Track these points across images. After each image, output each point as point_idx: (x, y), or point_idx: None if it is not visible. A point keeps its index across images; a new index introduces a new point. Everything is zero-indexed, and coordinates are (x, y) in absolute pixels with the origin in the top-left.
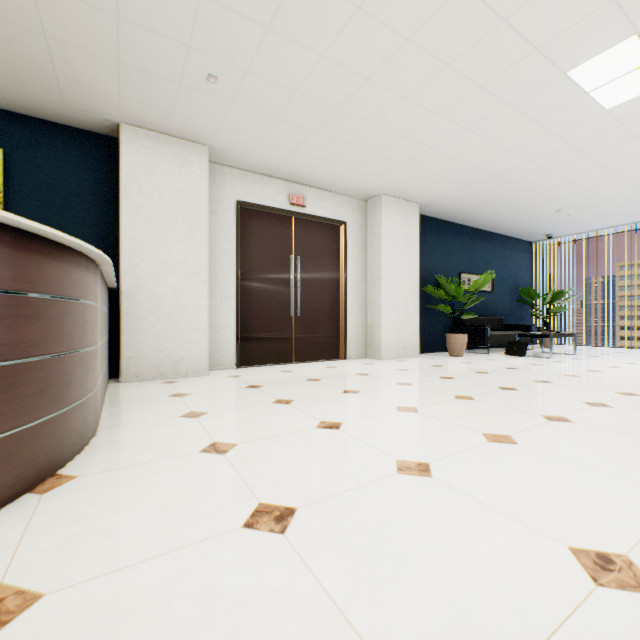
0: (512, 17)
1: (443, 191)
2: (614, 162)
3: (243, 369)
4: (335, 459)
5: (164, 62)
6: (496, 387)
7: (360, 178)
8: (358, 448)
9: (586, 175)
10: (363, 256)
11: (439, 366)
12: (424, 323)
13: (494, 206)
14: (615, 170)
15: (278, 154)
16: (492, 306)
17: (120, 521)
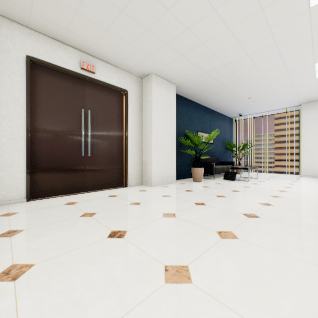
0: None
1: (191, 75)
2: (291, 63)
3: (31, 202)
4: None
5: None
6: (242, 214)
7: (136, 55)
8: None
9: (273, 72)
10: (140, 115)
11: (190, 191)
12: (178, 161)
13: (218, 91)
14: (289, 70)
15: (61, 14)
16: (213, 151)
17: None
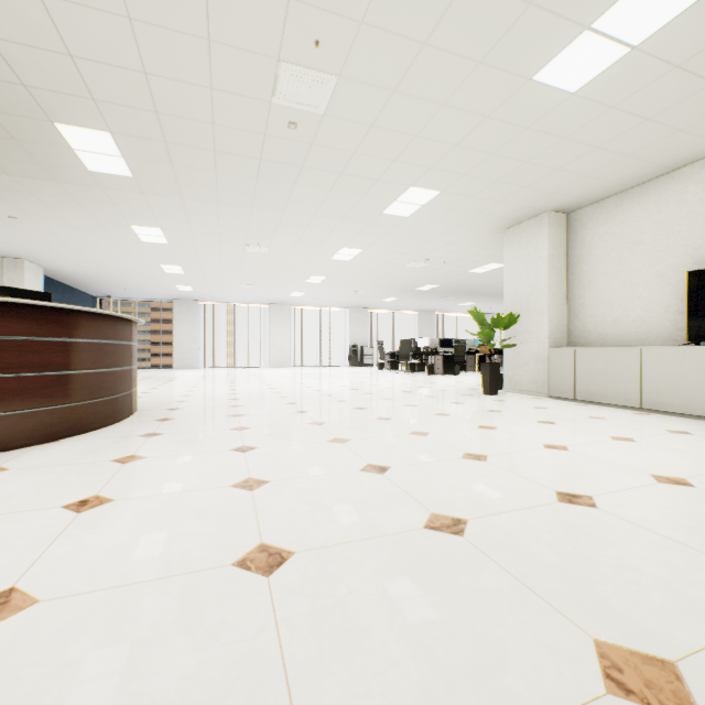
0: (155, 255)
1: (72, 269)
2: (161, 282)
3: None
4: None
5: None
6: None
7: (24, 252)
8: None
9: (149, 282)
10: None
11: None
12: None
13: (94, 280)
14: (160, 284)
15: None
16: None
17: None
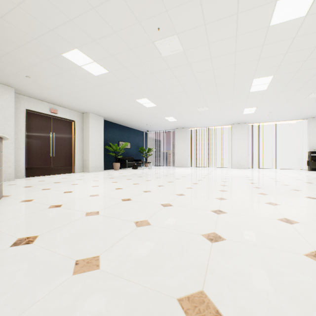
0: (120, 90)
1: (111, 115)
2: (155, 116)
3: (29, 178)
4: (78, 187)
5: (9, 69)
6: (122, 176)
7: (81, 107)
8: (83, 186)
9: (150, 118)
10: (82, 134)
11: (109, 173)
12: (106, 159)
13: (128, 121)
14: (156, 118)
15: (48, 96)
16: (130, 153)
17: (36, 195)
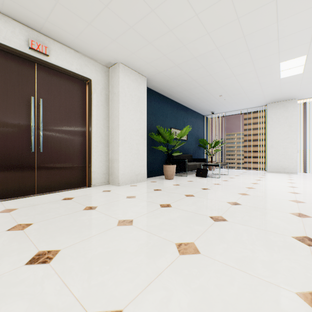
0: None
1: (162, 67)
2: (258, 60)
3: None
4: None
5: None
6: (208, 217)
7: (98, 38)
8: None
9: (242, 69)
10: (106, 108)
11: (159, 190)
12: (150, 158)
13: (190, 87)
14: (256, 68)
15: None
16: (187, 148)
17: None
